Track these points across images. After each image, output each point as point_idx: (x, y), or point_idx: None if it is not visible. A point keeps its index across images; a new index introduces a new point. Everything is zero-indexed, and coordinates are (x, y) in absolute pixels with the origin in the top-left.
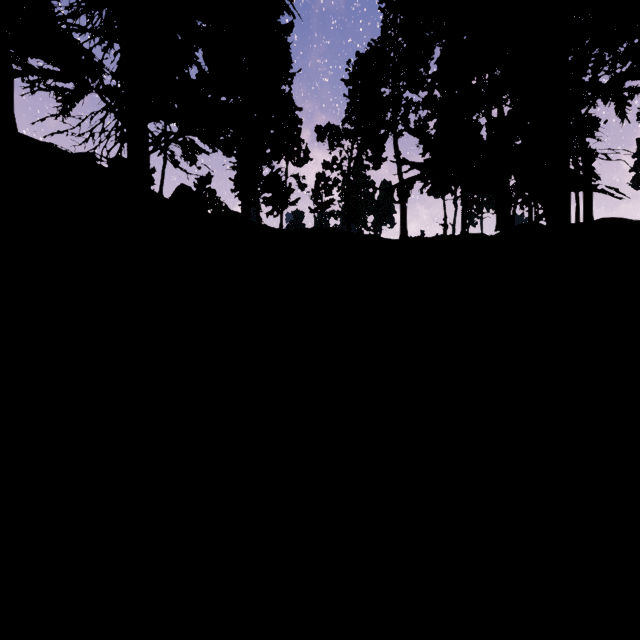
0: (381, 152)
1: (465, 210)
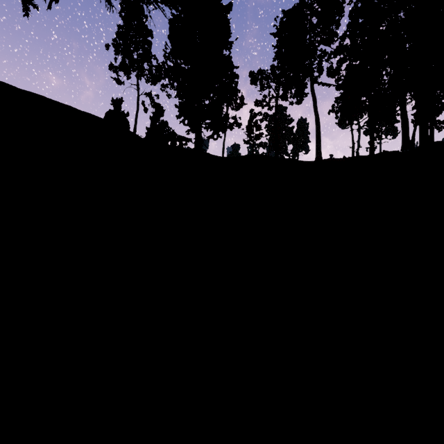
0: (303, 88)
1: (373, 134)
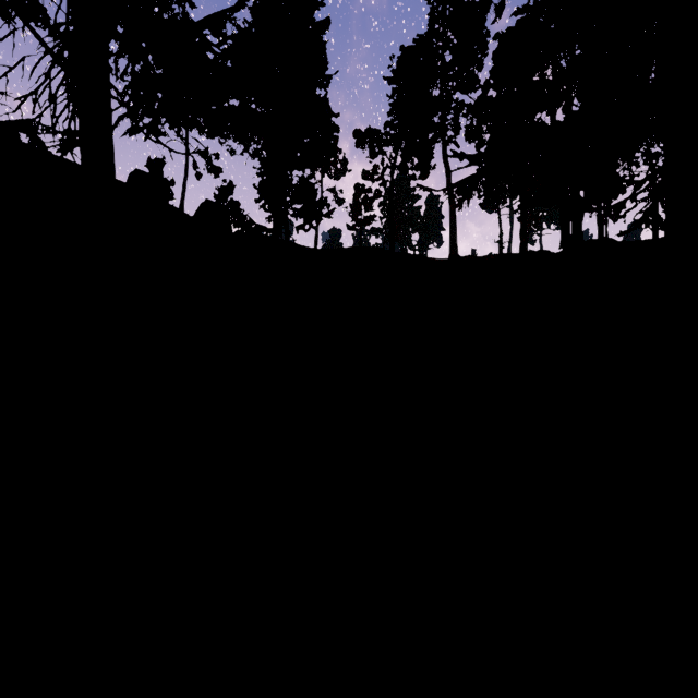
0: (429, 159)
1: (525, 225)
